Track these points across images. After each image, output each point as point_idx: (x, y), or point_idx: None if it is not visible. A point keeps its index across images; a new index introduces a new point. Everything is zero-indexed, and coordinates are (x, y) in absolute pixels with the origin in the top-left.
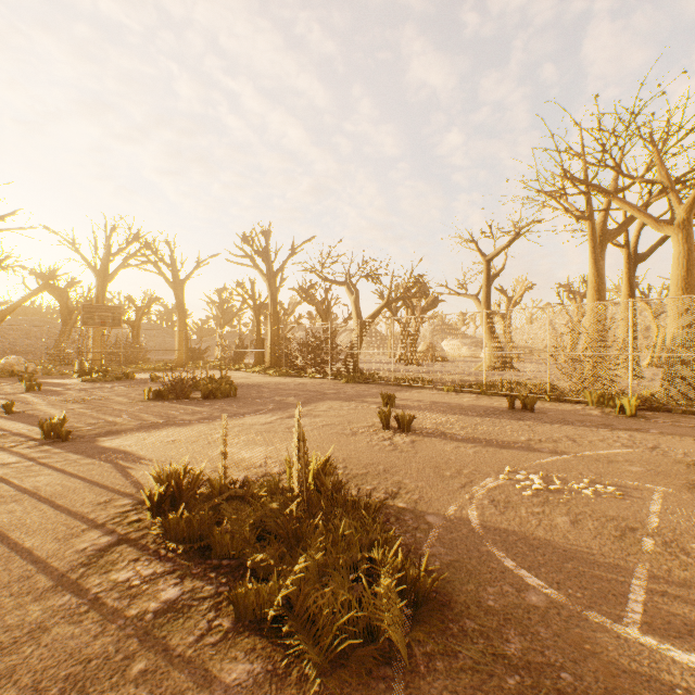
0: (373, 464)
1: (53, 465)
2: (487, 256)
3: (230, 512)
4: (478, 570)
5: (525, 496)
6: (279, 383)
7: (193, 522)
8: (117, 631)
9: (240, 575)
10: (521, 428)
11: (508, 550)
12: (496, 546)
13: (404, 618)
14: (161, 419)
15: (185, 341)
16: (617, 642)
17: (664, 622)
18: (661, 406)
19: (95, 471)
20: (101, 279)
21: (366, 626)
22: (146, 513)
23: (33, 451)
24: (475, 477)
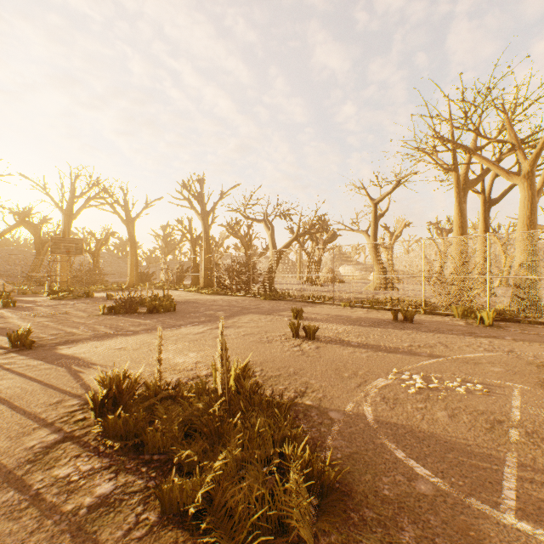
0: (284, 367)
1: (16, 370)
2: (374, 200)
3: (161, 412)
4: (374, 461)
5: (410, 394)
6: (210, 300)
7: (129, 422)
8: (52, 527)
9: (168, 469)
10: (404, 336)
11: (399, 442)
12: (388, 439)
13: (311, 508)
14: (112, 330)
15: (135, 267)
16: (497, 528)
17: (535, 508)
18: (512, 318)
19: (51, 375)
20: (67, 217)
21: (277, 517)
22: (90, 412)
23: (0, 358)
24: (368, 377)
